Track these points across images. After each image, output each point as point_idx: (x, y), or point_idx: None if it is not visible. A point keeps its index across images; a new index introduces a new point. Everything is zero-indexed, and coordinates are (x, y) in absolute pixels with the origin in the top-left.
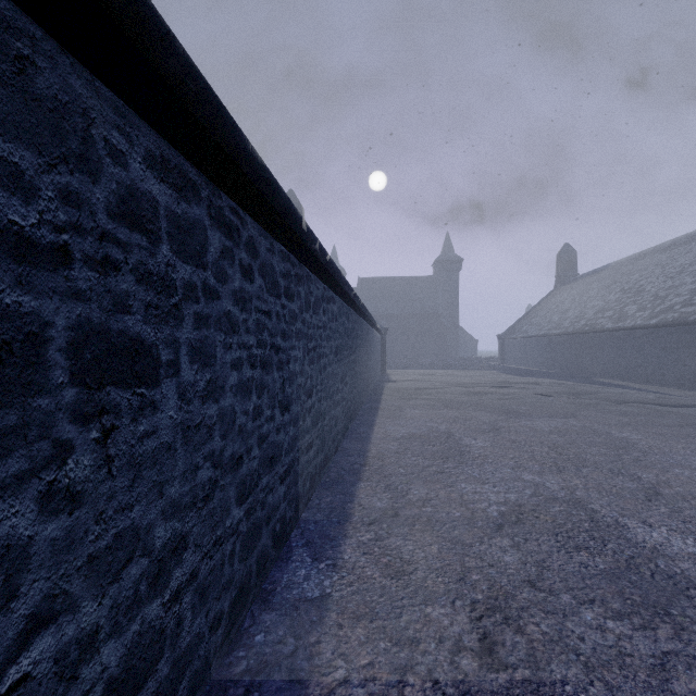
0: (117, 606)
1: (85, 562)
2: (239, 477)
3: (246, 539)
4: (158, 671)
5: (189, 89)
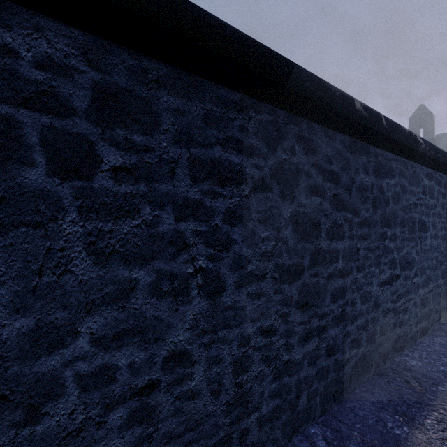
0: (422, 282)
1: (419, 268)
2: (441, 269)
3: (443, 293)
4: (426, 307)
5: (441, 157)
